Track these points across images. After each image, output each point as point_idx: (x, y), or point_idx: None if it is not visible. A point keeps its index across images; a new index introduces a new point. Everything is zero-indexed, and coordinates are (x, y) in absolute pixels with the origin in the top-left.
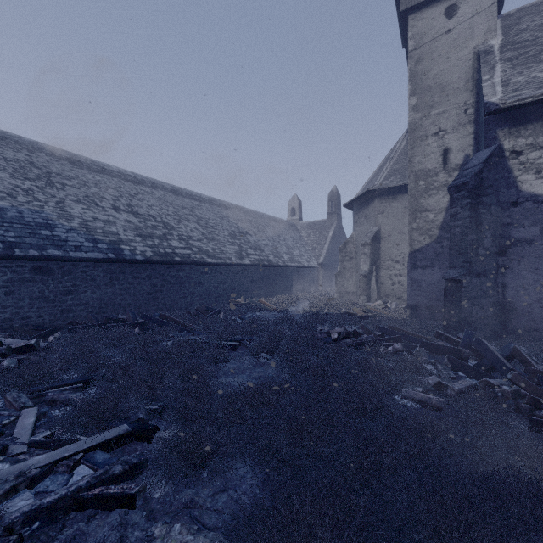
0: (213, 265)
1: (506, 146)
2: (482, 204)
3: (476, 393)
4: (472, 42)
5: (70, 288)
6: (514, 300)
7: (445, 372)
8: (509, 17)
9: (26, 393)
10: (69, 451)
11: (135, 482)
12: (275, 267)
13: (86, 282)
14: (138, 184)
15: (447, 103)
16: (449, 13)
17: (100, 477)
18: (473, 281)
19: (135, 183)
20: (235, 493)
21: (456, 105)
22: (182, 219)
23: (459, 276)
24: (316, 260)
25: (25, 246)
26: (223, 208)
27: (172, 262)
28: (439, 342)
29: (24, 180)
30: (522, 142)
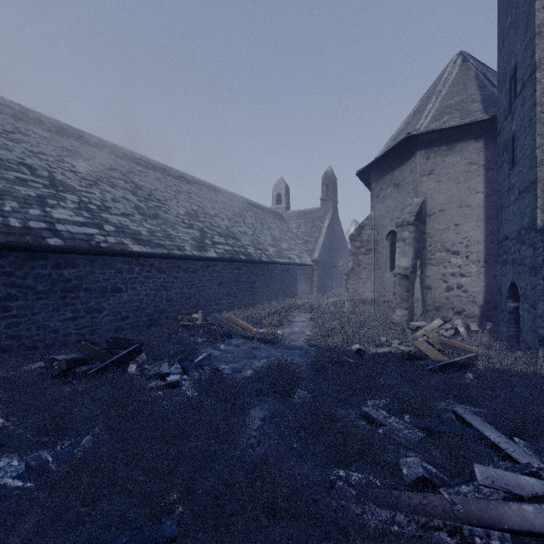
0: (144, 256)
1: None
2: None
3: None
4: None
5: None
6: None
7: None
8: None
9: None
10: None
11: None
12: (256, 264)
13: None
14: (27, 123)
15: None
16: None
17: None
18: None
19: (19, 120)
20: None
21: None
22: (102, 182)
23: None
24: (310, 255)
25: None
26: (184, 181)
27: (37, 247)
28: None
29: None
30: None
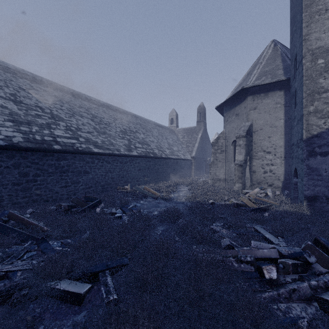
0: (100, 154)
1: None
2: None
3: None
4: None
5: None
6: None
7: None
8: None
9: None
10: None
11: None
12: (159, 159)
13: None
14: (36, 83)
15: None
16: None
17: None
18: None
19: (32, 82)
20: None
21: None
22: (76, 114)
23: None
24: (190, 154)
25: None
26: (118, 112)
27: (49, 150)
28: None
29: None
30: None
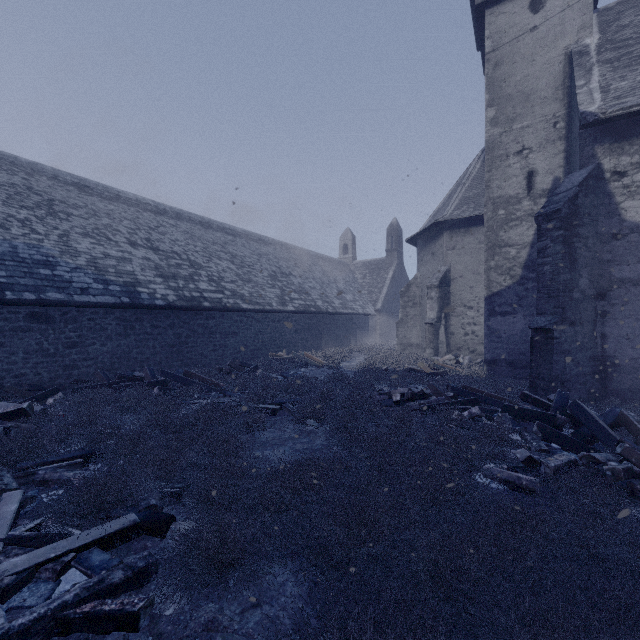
0: (249, 311)
1: (606, 165)
2: (577, 237)
3: (577, 471)
4: (562, 42)
5: (75, 340)
6: (616, 354)
7: (535, 443)
8: (607, 11)
9: (11, 471)
10: (56, 551)
11: (140, 593)
12: (324, 315)
13: (94, 331)
14: (160, 215)
15: (532, 116)
16: (534, 7)
17: (93, 588)
18: (567, 330)
19: (156, 214)
20: (271, 609)
21: (543, 118)
22: (213, 256)
23: (549, 324)
24: (373, 306)
25: (18, 288)
26: (262, 244)
27: (200, 308)
28: (525, 405)
29: (19, 208)
30: (626, 160)
